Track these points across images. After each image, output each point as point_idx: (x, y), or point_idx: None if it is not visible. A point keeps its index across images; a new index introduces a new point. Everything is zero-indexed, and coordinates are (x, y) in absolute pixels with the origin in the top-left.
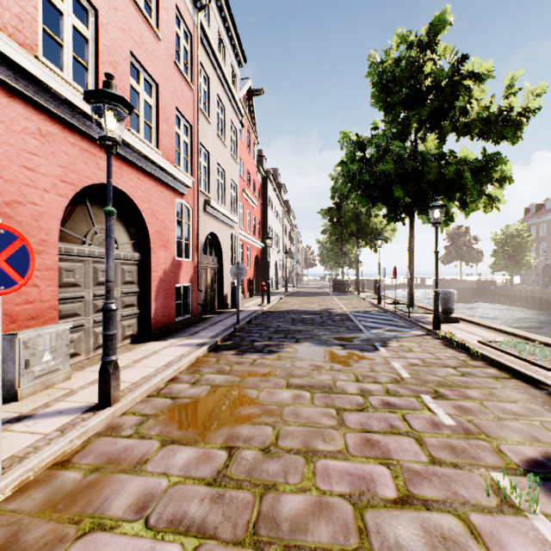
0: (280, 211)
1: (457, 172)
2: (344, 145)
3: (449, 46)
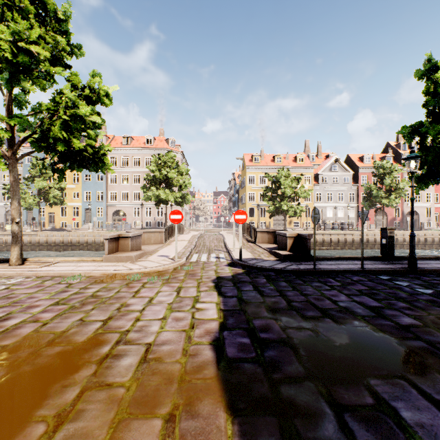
0: None
1: None
2: None
3: None
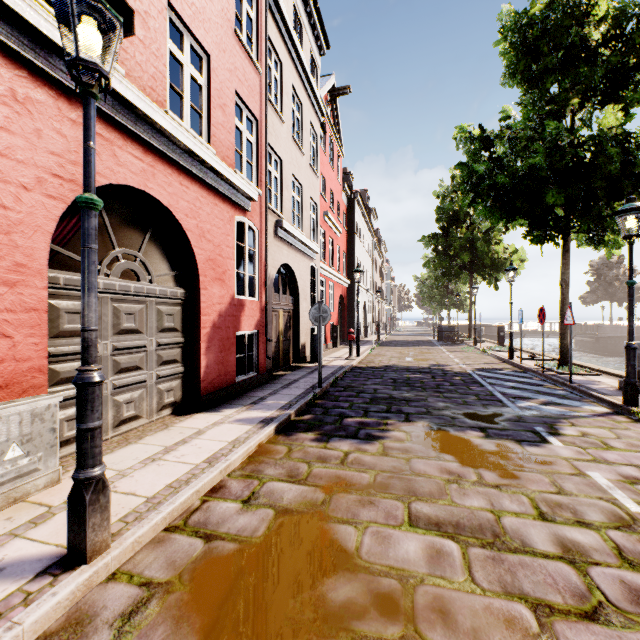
0: (369, 241)
1: None
2: (462, 143)
3: None
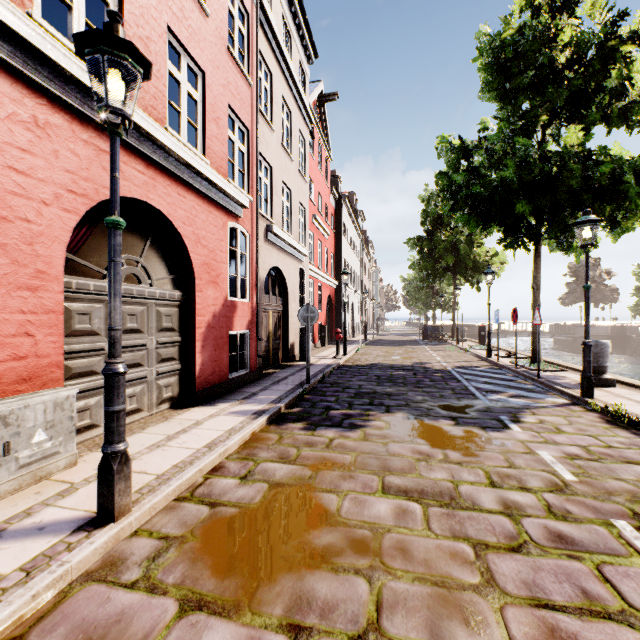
0: (357, 242)
1: (611, 176)
2: (443, 153)
3: (600, 0)
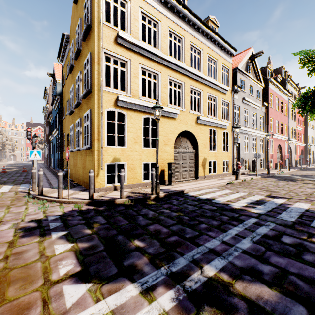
0: None
1: None
2: None
3: None
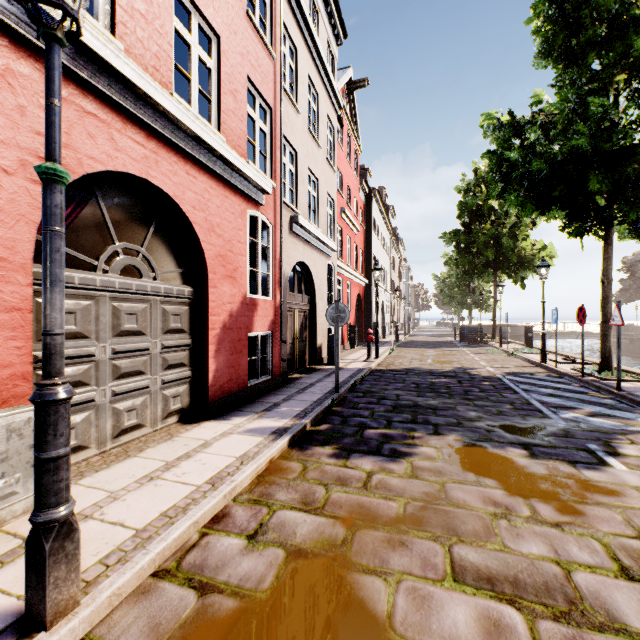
0: (387, 239)
1: None
2: (490, 131)
3: None
